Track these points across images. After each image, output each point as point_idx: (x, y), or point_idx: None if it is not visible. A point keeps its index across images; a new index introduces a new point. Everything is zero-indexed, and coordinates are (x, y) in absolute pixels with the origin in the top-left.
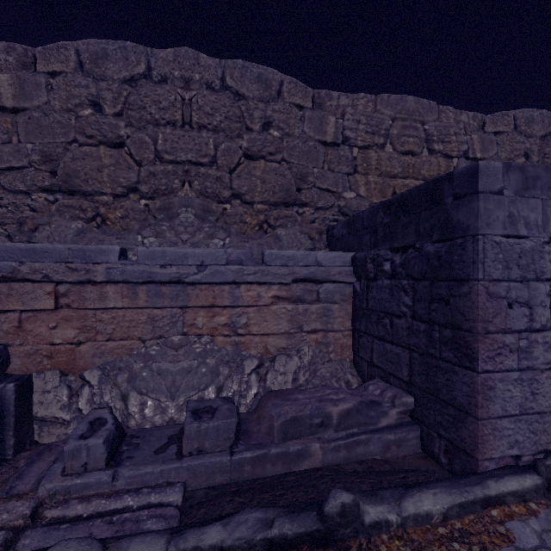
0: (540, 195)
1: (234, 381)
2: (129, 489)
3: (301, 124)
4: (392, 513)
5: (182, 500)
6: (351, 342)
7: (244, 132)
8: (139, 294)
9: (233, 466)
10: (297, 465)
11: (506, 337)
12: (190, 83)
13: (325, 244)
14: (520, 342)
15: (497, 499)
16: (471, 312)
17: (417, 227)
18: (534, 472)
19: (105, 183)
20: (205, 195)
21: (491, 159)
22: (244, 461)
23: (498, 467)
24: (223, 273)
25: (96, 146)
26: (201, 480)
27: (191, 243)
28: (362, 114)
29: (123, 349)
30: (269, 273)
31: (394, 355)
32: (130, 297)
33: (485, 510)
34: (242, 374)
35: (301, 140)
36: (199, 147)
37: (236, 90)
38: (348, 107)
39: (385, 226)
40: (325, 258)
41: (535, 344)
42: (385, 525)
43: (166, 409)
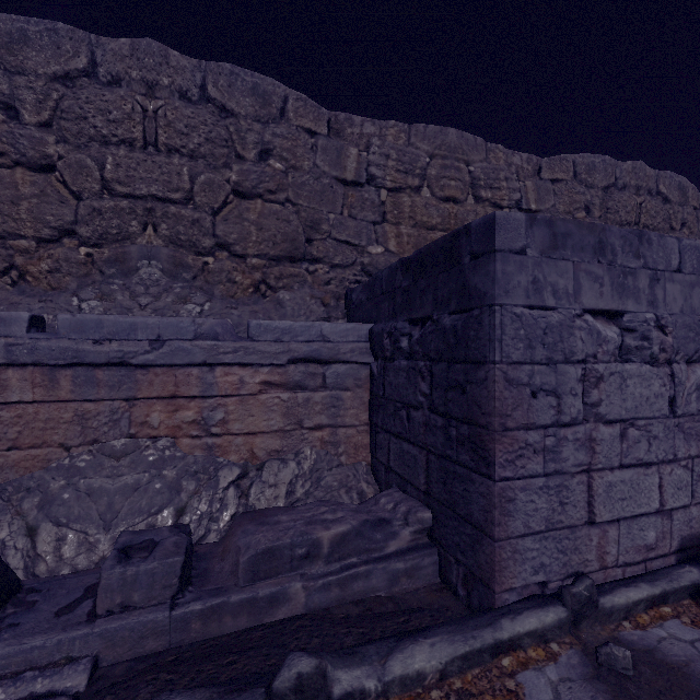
0: (571, 257)
1: (203, 500)
2: (3, 675)
3: (313, 155)
4: (371, 678)
5: (89, 683)
6: (368, 440)
7: (234, 160)
8: (61, 381)
9: (174, 624)
10: (270, 614)
11: (530, 434)
12: (155, 89)
13: (344, 313)
14: (546, 440)
15: (511, 643)
16: (487, 403)
17: (436, 293)
18: (559, 602)
19: (23, 222)
20: (177, 244)
21: (547, 212)
22: (190, 615)
23: (520, 598)
24: (188, 351)
25: (10, 168)
26: (124, 650)
27: (153, 309)
28: (391, 147)
29: (35, 460)
30: (256, 351)
31: (411, 457)
32: (46, 386)
33: (495, 660)
34: (215, 488)
35: (313, 176)
36: (167, 178)
37: (222, 104)
38: (374, 137)
39: (403, 291)
40: (333, 331)
41: (564, 442)
42: (359, 697)
43: (96, 545)
